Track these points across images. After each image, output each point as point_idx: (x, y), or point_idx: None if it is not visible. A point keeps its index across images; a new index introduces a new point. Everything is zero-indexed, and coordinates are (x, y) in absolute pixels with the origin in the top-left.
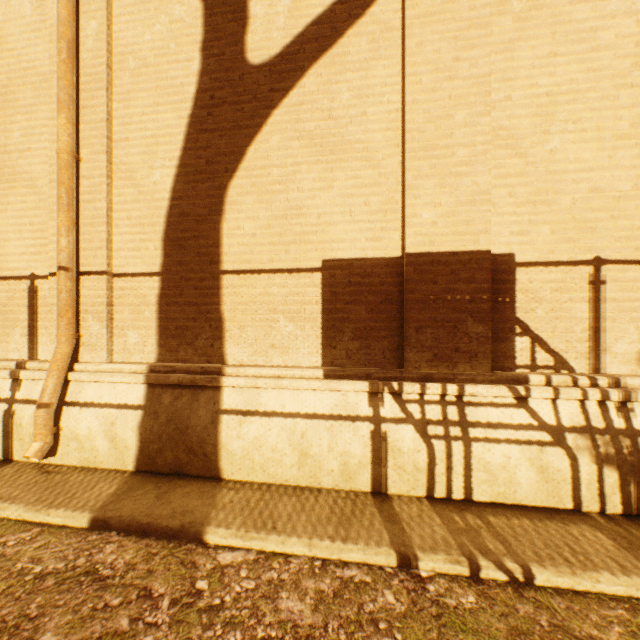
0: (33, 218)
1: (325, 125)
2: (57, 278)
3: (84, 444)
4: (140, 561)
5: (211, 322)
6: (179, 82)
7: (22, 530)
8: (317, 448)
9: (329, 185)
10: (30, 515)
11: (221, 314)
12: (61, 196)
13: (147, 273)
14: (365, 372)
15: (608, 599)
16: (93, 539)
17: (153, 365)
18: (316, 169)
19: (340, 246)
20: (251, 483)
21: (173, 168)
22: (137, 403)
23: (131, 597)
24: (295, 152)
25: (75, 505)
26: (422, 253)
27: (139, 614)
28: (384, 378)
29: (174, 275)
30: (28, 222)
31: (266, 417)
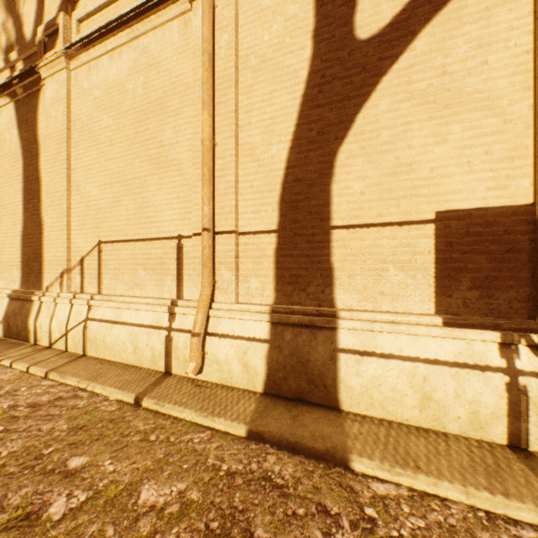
0: (180, 193)
1: (438, 82)
2: (201, 237)
3: (222, 367)
4: (302, 476)
5: (321, 271)
6: (293, 69)
7: (198, 431)
8: (441, 393)
9: (443, 139)
10: (200, 419)
11: (331, 264)
12: (204, 174)
13: (265, 231)
14: (492, 322)
15: None
16: (254, 448)
17: (274, 307)
18: (428, 125)
19: (456, 197)
20: (370, 417)
21: (287, 142)
22: (263, 337)
23: (311, 510)
24: (405, 112)
25: (230, 416)
26: None
27: (327, 529)
28: (516, 329)
29: (288, 232)
30: (176, 196)
31: (383, 358)
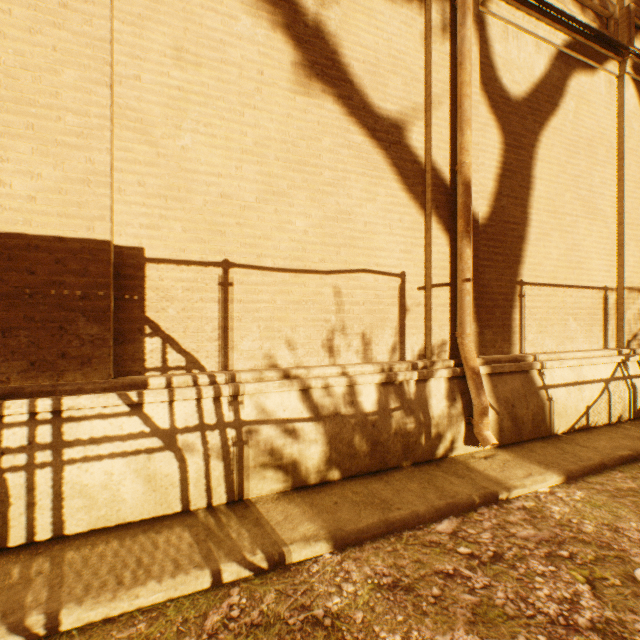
0: None
1: None
2: None
3: None
4: None
5: None
6: None
7: None
8: None
9: None
10: None
11: None
12: None
13: None
14: None
15: (141, 614)
16: None
17: None
18: None
19: None
20: None
21: None
22: None
23: None
24: None
25: None
26: (14, 234)
27: None
28: None
29: None
30: None
31: None
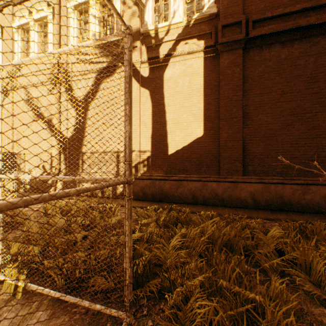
0: None
1: None
2: None
3: None
4: None
5: None
6: None
7: None
8: None
9: None
10: None
11: None
12: None
13: None
14: None
15: None
16: None
17: None
18: None
19: None
20: None
21: None
22: None
23: None
24: None
25: None
26: (5, 152)
27: None
28: None
29: None
30: None
31: None
